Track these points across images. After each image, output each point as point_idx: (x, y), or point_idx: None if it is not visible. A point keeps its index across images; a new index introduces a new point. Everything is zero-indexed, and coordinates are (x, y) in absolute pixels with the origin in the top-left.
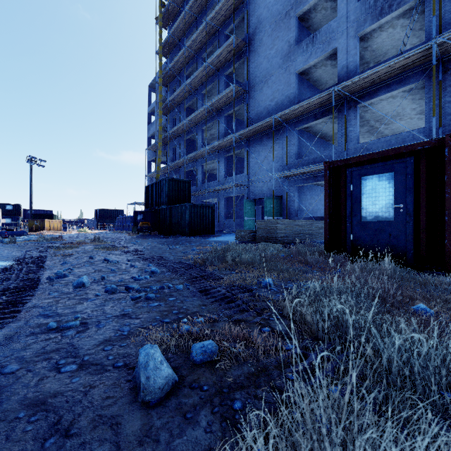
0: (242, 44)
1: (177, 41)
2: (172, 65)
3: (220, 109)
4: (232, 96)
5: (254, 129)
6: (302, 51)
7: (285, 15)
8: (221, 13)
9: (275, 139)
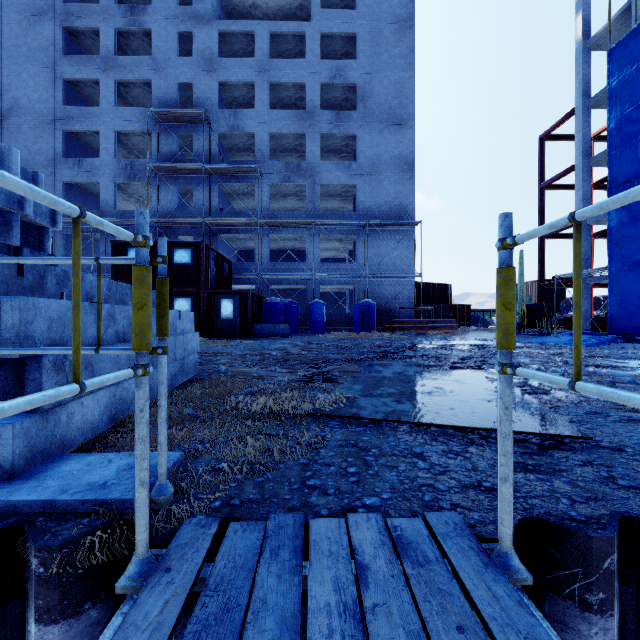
0: None
1: None
2: None
3: None
4: None
5: None
6: (69, 167)
7: (51, 122)
8: None
9: None
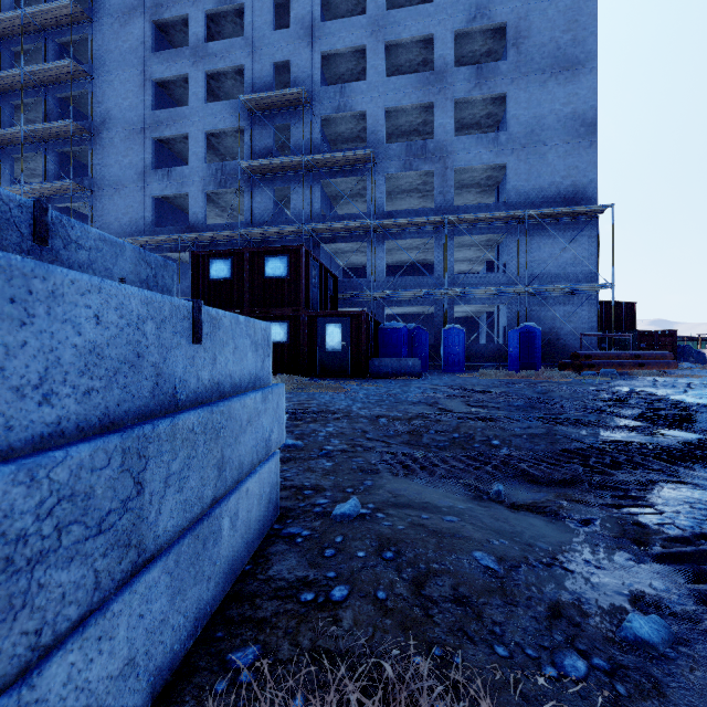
0: (85, 132)
1: None
2: None
3: (48, 196)
4: (68, 189)
5: None
6: (159, 179)
7: (141, 131)
8: (51, 73)
9: None
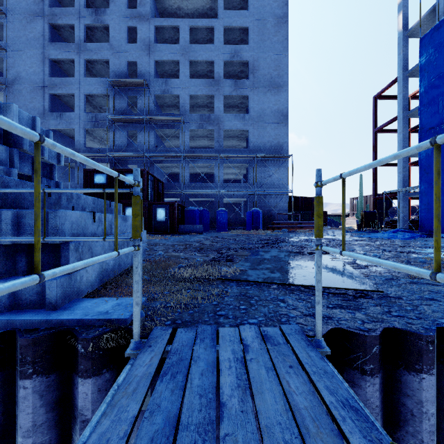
0: (2, 84)
1: None
2: None
3: None
4: None
5: None
6: (54, 118)
7: (42, 88)
8: None
9: None
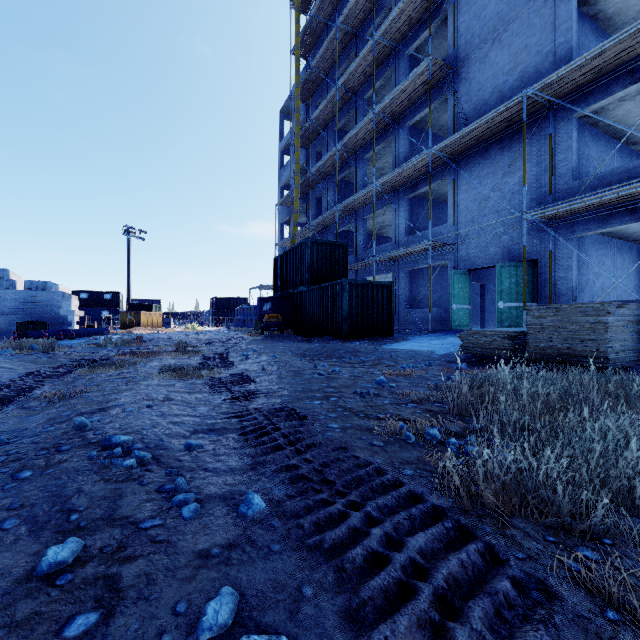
0: None
1: (324, 27)
2: (315, 63)
3: (398, 116)
4: (423, 85)
5: (473, 132)
6: None
7: None
8: None
9: (518, 148)
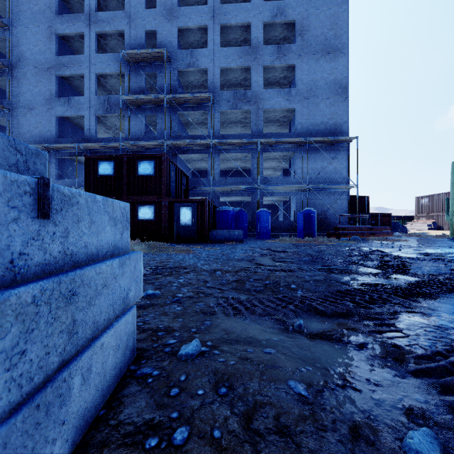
0: (4, 67)
1: None
2: None
3: None
4: None
5: None
6: (61, 104)
7: (48, 69)
8: None
9: None
